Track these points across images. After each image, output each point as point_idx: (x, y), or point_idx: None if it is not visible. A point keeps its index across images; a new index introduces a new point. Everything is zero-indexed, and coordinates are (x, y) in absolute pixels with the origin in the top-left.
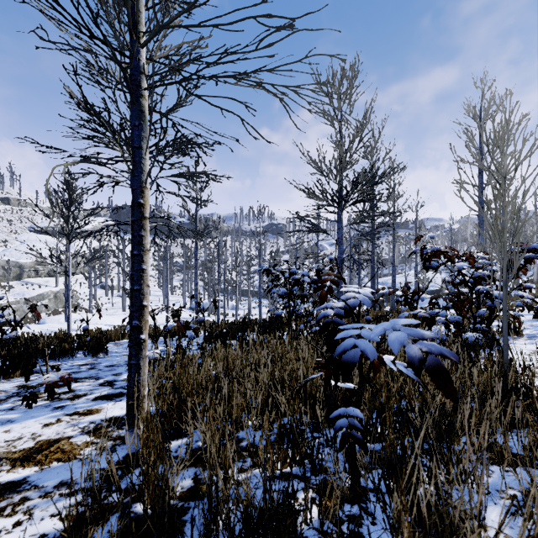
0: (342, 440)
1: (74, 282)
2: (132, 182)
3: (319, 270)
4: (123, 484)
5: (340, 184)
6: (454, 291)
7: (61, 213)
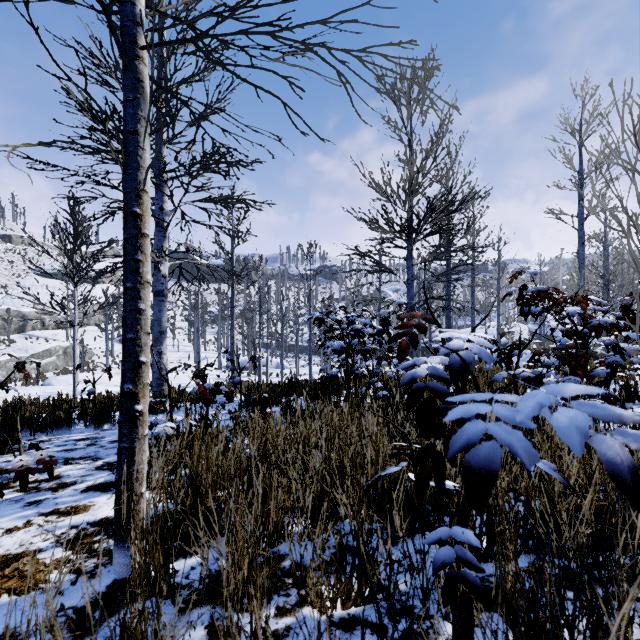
0: (447, 586)
1: (88, 336)
2: (124, 183)
3: (385, 318)
4: (98, 637)
5: (410, 211)
6: (566, 344)
7: (64, 248)
